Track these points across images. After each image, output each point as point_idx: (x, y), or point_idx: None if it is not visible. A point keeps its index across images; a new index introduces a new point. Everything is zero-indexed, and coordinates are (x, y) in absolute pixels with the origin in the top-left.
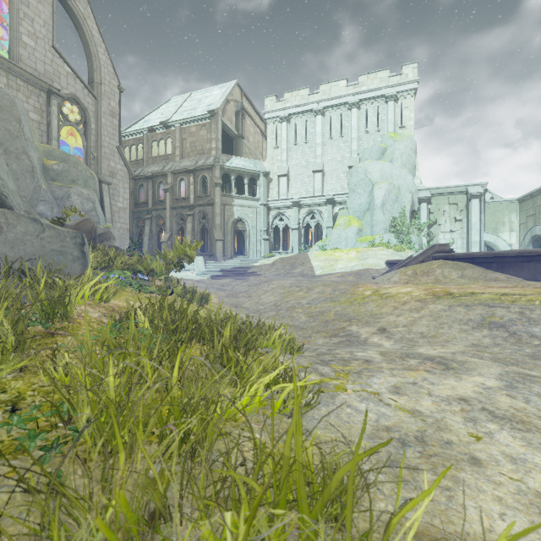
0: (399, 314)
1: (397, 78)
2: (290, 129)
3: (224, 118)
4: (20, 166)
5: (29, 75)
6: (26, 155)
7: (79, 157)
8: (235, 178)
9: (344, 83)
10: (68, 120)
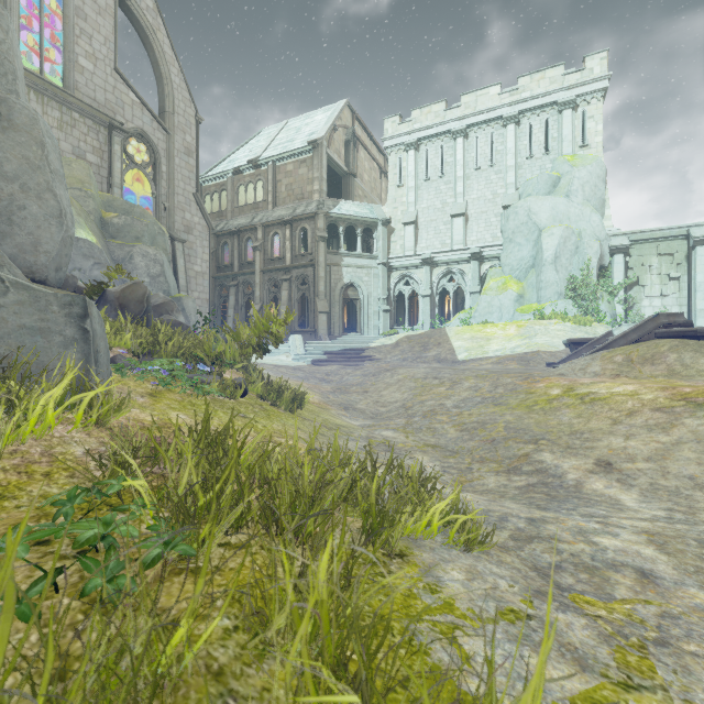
0: (628, 435)
1: (576, 75)
2: (419, 160)
3: (330, 151)
4: (43, 209)
5: (86, 107)
6: (52, 194)
7: (148, 209)
8: (344, 230)
9: (496, 89)
10: (133, 162)
